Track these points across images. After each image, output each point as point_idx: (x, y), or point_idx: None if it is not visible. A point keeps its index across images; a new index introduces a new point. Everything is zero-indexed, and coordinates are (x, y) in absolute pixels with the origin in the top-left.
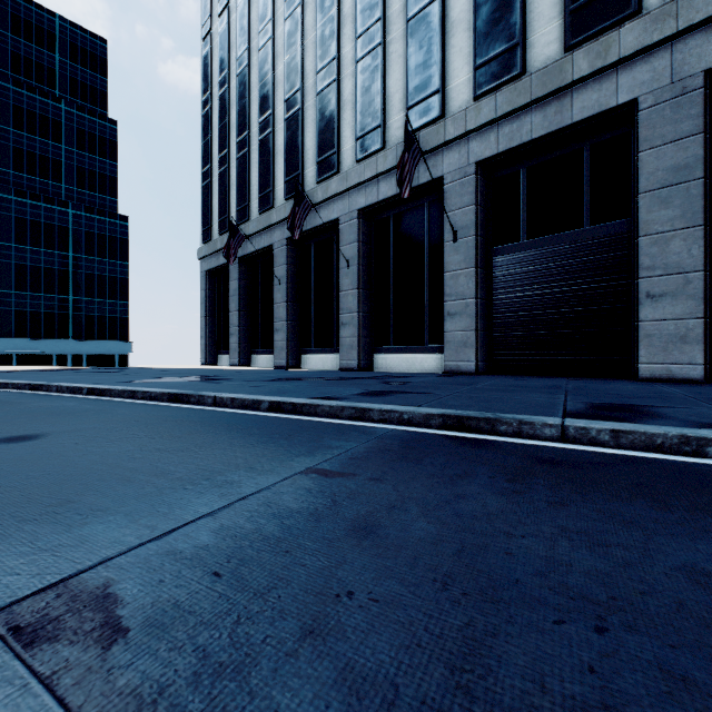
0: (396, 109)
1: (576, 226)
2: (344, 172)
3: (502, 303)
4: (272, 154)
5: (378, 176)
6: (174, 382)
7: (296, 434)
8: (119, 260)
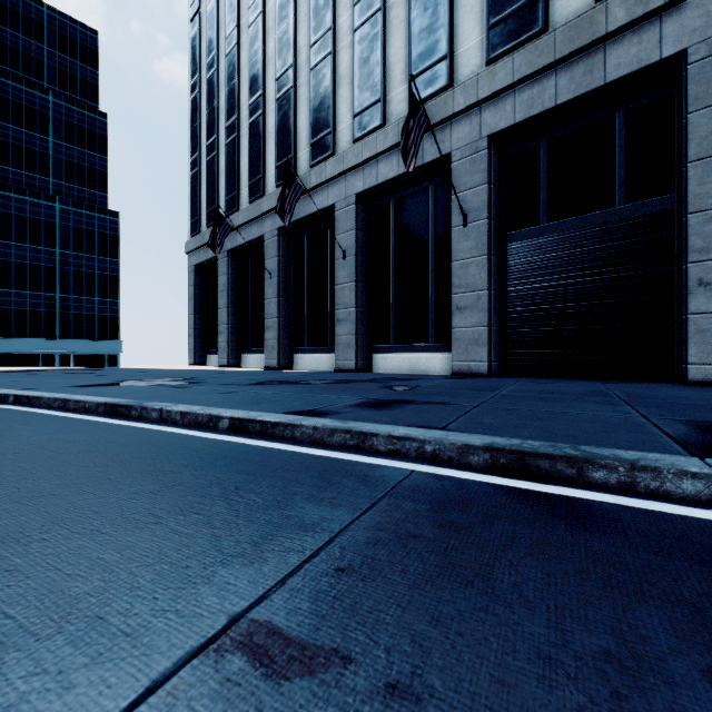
0: (398, 81)
1: (607, 205)
2: (340, 154)
3: (518, 295)
4: (262, 137)
5: (378, 156)
6: (133, 386)
7: (249, 485)
8: (109, 257)
